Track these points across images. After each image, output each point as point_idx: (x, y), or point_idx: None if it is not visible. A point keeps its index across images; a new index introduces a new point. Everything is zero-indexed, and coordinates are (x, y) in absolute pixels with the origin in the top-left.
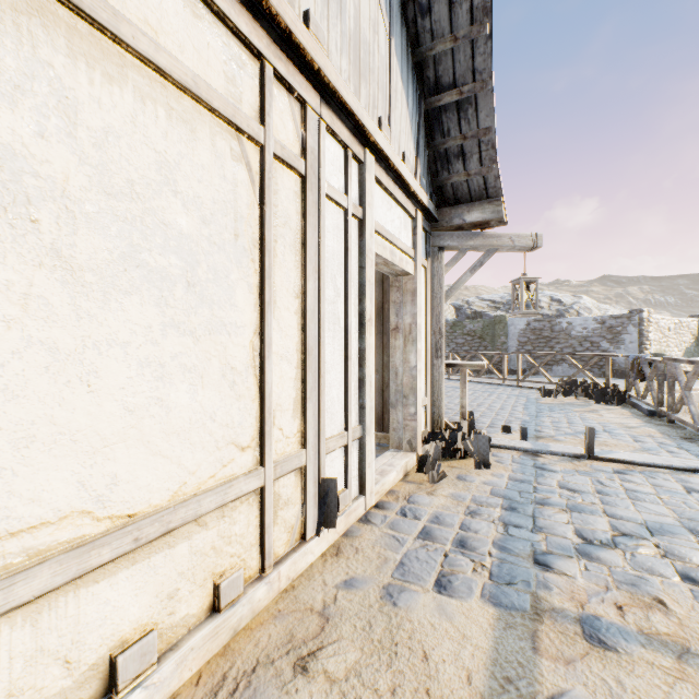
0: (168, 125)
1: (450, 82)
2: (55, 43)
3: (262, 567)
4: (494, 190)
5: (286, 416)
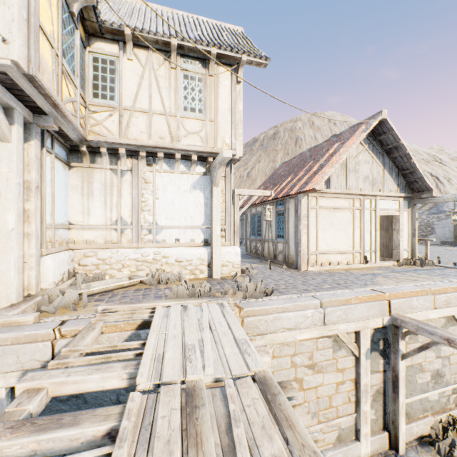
0: (342, 213)
1: (406, 169)
2: (335, 212)
3: (353, 263)
4: (429, 189)
5: (357, 245)
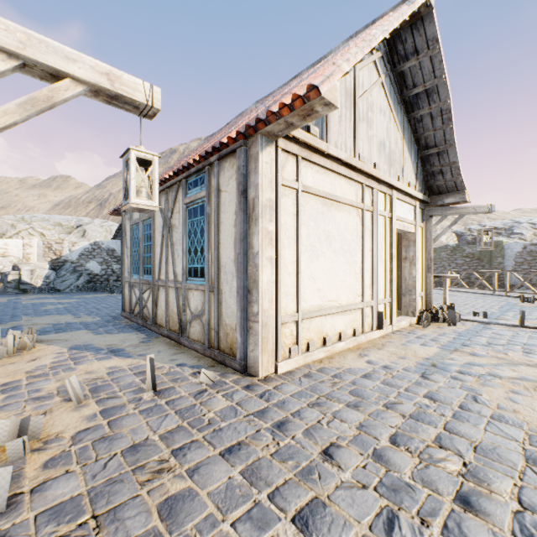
0: (346, 215)
1: (433, 145)
2: (333, 209)
3: (362, 331)
4: (460, 187)
5: (367, 289)
